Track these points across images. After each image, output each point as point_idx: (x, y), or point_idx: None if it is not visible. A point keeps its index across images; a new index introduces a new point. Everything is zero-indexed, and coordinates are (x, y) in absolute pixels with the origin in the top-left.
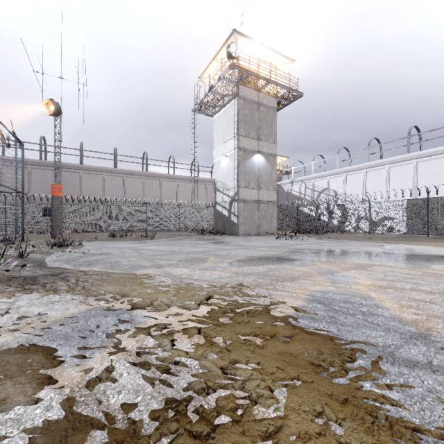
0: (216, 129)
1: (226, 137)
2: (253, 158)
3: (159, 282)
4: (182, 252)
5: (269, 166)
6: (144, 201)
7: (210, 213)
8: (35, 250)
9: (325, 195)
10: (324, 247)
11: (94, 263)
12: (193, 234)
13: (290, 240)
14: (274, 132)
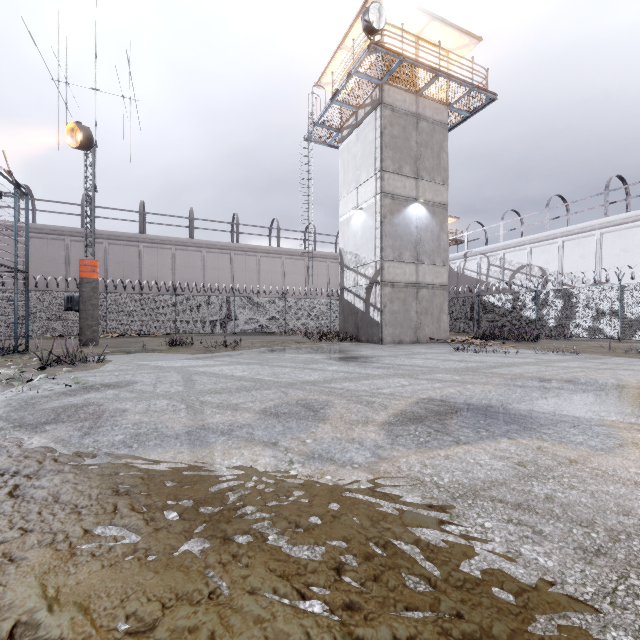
0: (343, 166)
1: (361, 176)
2: (408, 210)
3: (145, 549)
4: (277, 382)
5: (435, 224)
6: (232, 288)
7: (334, 306)
8: (4, 374)
9: (523, 275)
10: (574, 373)
11: (61, 416)
12: (306, 340)
13: (483, 354)
14: (444, 166)
